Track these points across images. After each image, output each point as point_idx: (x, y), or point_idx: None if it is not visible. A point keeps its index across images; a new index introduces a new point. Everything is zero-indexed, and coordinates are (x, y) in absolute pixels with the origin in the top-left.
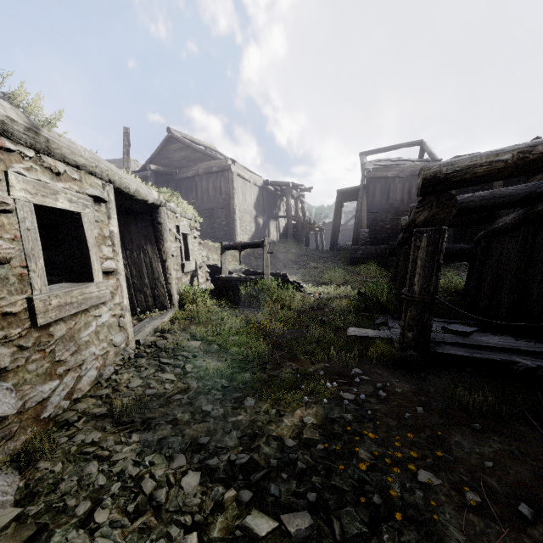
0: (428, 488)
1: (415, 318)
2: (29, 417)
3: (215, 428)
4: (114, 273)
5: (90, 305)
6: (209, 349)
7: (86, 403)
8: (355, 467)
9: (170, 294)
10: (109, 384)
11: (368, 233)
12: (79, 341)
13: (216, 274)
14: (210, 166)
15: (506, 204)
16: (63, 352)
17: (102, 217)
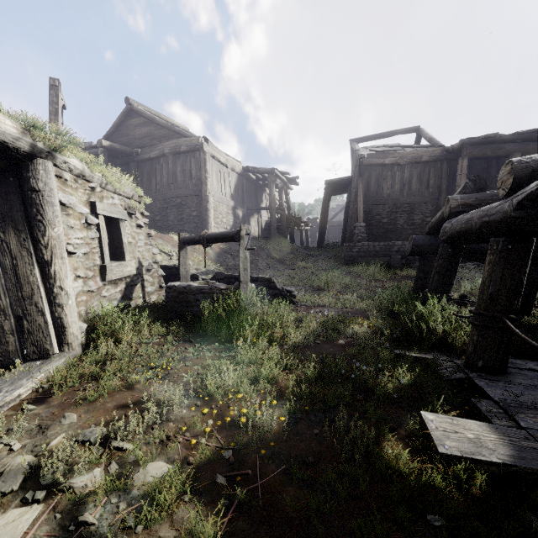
0: None
1: None
2: None
3: None
4: None
5: None
6: None
7: None
8: None
9: (60, 326)
10: None
11: (364, 228)
12: None
13: (176, 278)
14: (178, 145)
15: None
16: None
17: None
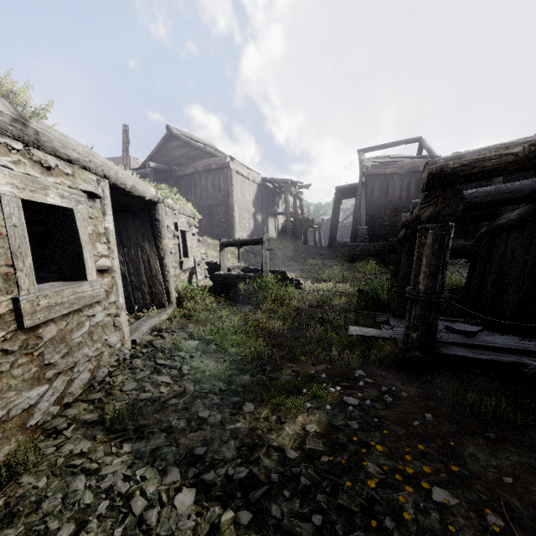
0: (444, 508)
1: (420, 318)
2: (13, 425)
3: (211, 436)
4: (109, 271)
5: (83, 305)
6: (206, 350)
7: (77, 408)
8: (363, 483)
9: (168, 292)
10: (102, 387)
11: (367, 230)
12: (71, 342)
13: (215, 271)
14: (209, 164)
15: (512, 200)
16: (53, 355)
17: (96, 214)
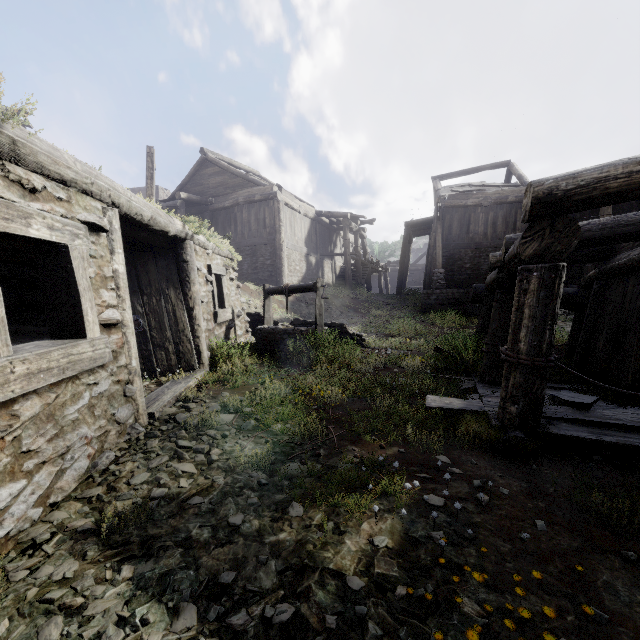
0: None
1: (521, 387)
2: None
3: (245, 554)
4: (118, 326)
5: (79, 371)
6: (244, 426)
7: (66, 510)
8: (458, 632)
9: (198, 351)
10: (104, 479)
11: (444, 274)
12: (62, 421)
13: (258, 324)
14: (252, 194)
15: (635, 234)
16: (34, 438)
17: (101, 252)
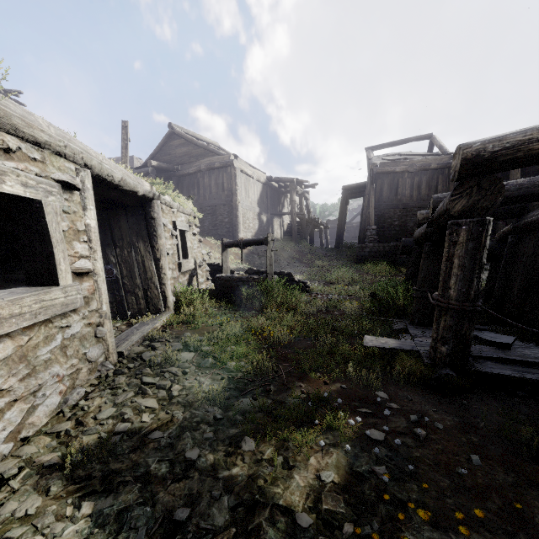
0: None
1: (451, 329)
2: None
3: (199, 489)
4: (90, 274)
5: (51, 315)
6: (202, 364)
7: (36, 444)
8: None
9: (164, 296)
10: (73, 414)
11: (376, 230)
12: (34, 361)
13: (217, 273)
14: (213, 162)
15: None
16: (6, 378)
17: (74, 208)
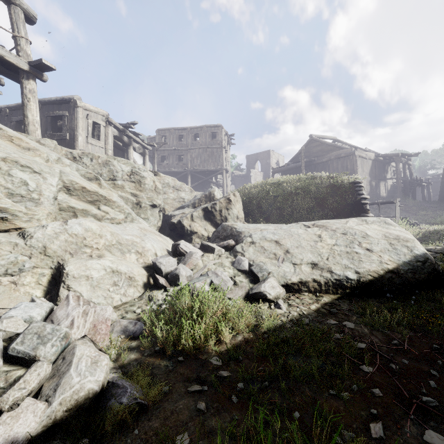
0: None
1: None
2: None
3: None
4: None
5: None
6: None
7: None
8: None
9: None
10: None
11: None
12: None
13: None
14: (339, 154)
15: None
16: None
17: None
